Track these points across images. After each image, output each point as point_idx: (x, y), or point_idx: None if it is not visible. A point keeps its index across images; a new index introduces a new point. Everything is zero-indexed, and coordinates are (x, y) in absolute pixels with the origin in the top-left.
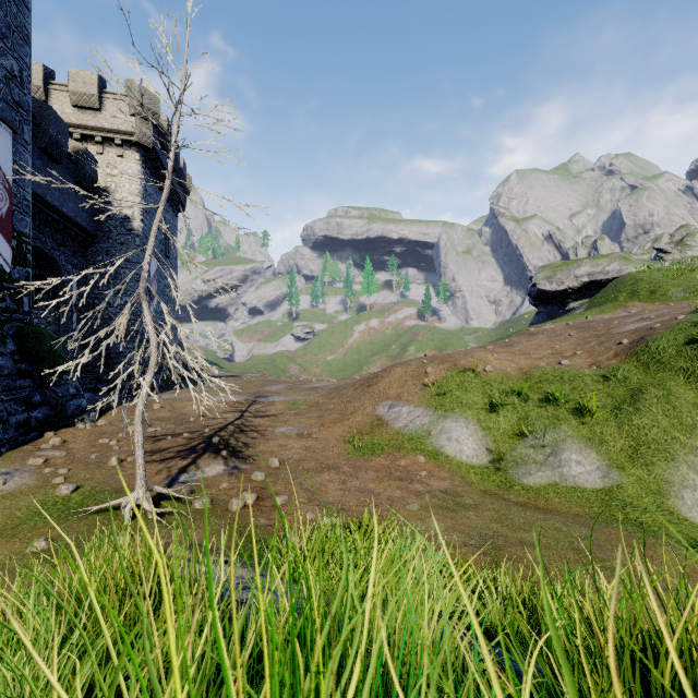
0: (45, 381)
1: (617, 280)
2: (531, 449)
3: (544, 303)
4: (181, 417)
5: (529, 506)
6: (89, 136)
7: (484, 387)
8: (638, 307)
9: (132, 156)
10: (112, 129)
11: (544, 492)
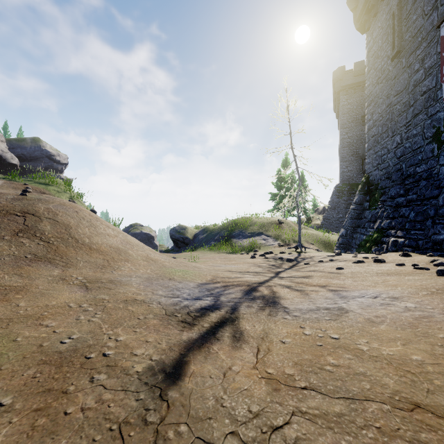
0: None
1: None
2: None
3: None
4: (364, 270)
5: None
6: None
7: None
8: None
9: None
10: None
11: None
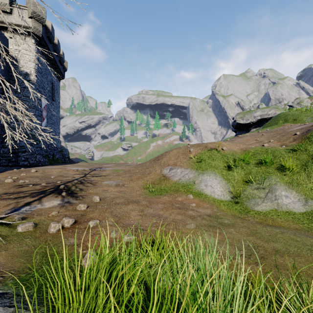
0: None
1: (276, 116)
2: (256, 190)
3: (239, 130)
4: (46, 176)
5: (263, 224)
6: (5, 28)
7: (223, 158)
8: (290, 125)
9: (30, 40)
10: (18, 24)
11: (270, 215)
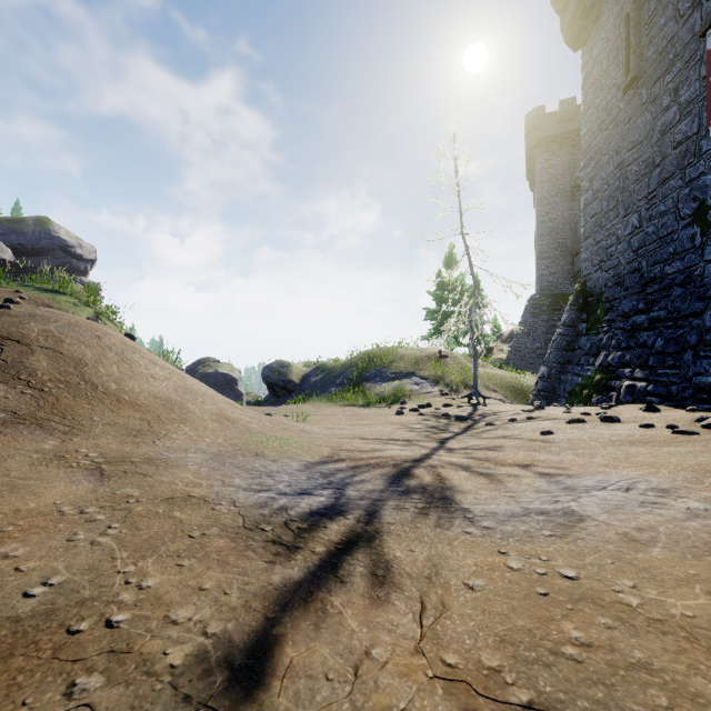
0: None
1: None
2: None
3: None
4: (588, 436)
5: None
6: None
7: None
8: None
9: None
10: None
11: None
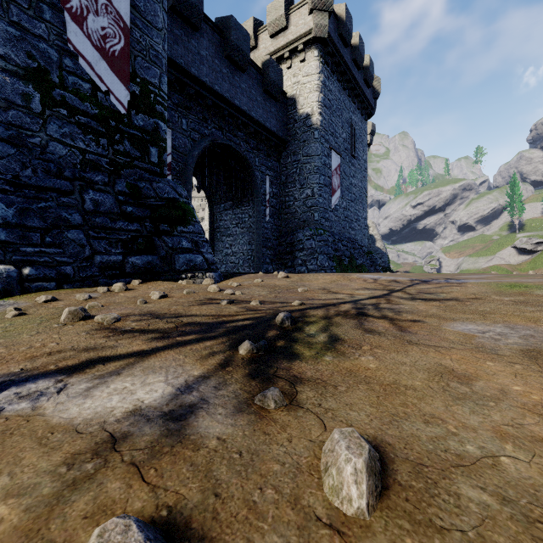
0: (157, 229)
1: None
2: None
3: None
4: (293, 286)
5: None
6: (282, 58)
7: None
8: None
9: (311, 55)
10: (295, 38)
11: None
